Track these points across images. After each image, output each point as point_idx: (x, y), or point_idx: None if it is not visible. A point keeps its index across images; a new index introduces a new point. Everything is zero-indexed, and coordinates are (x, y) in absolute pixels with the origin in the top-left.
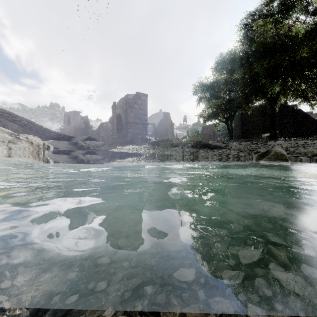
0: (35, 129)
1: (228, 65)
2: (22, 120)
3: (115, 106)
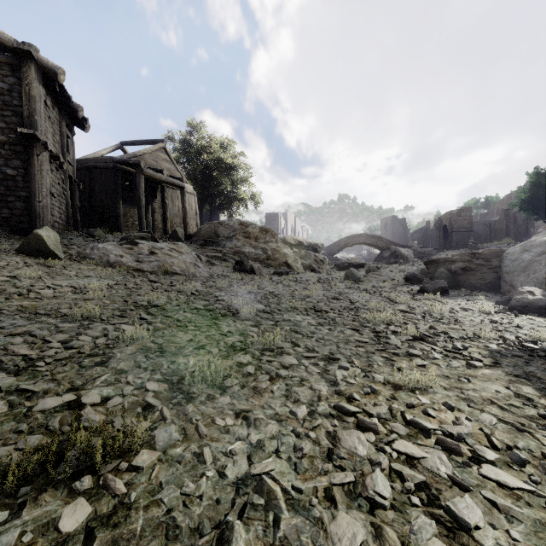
0: (391, 243)
1: None
2: (384, 239)
3: (441, 223)
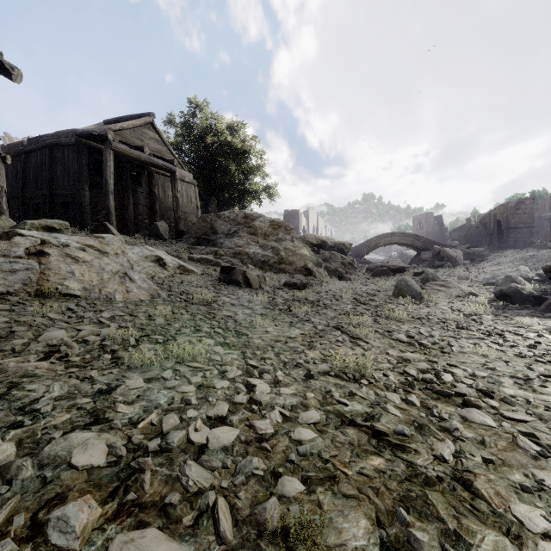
0: (430, 243)
1: None
2: (423, 238)
3: (495, 217)
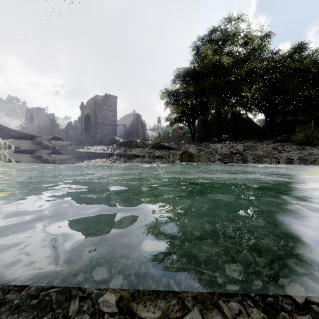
0: None
1: (184, 78)
2: None
3: (83, 106)
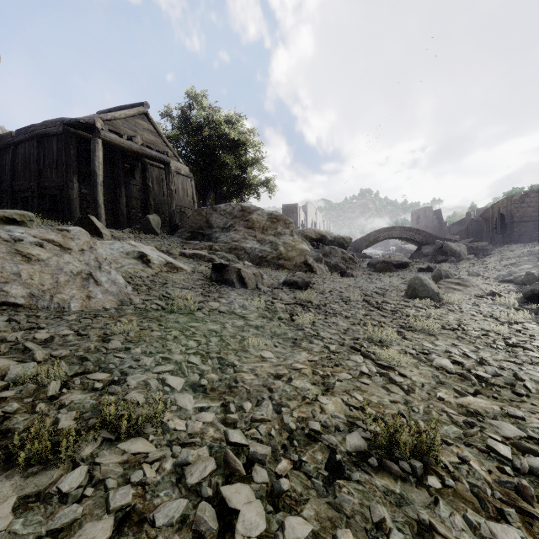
0: (431, 237)
1: None
2: (423, 232)
3: (498, 211)
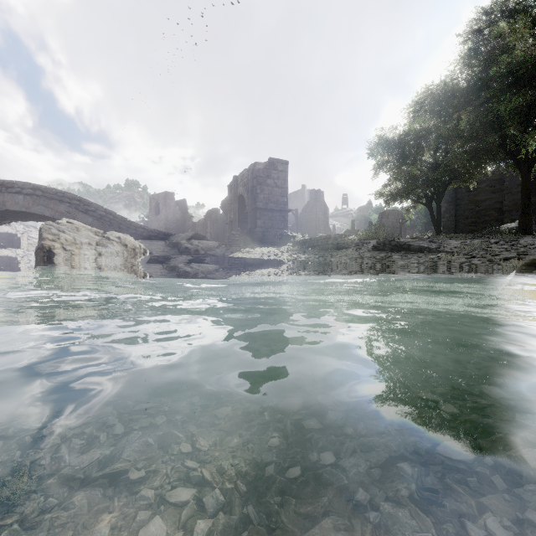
0: (116, 222)
1: (439, 104)
2: (98, 209)
3: (236, 182)
